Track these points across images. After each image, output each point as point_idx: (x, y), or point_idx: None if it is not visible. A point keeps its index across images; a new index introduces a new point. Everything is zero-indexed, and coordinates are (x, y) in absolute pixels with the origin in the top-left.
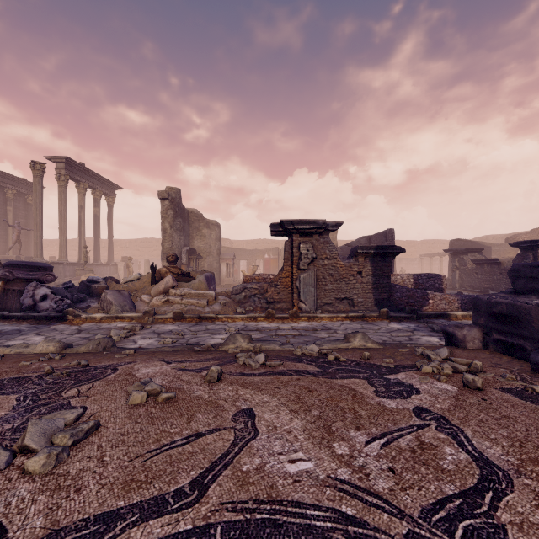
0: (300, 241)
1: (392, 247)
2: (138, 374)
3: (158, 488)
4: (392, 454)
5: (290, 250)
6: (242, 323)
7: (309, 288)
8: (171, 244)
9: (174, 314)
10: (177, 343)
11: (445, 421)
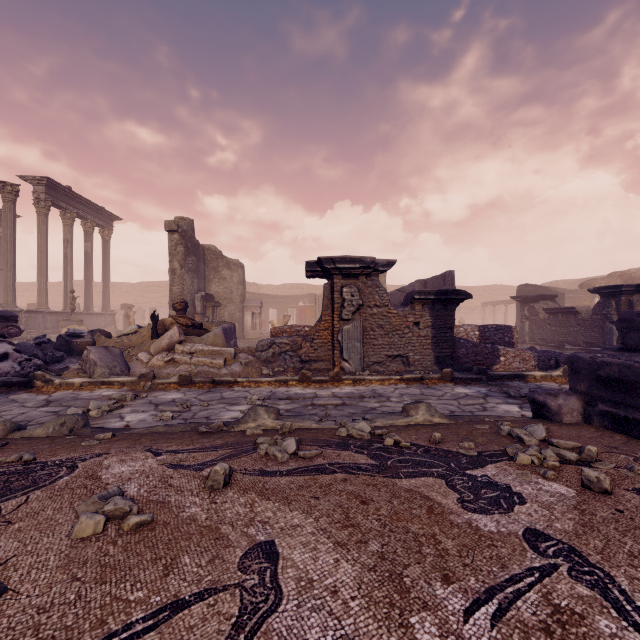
0: (342, 284)
1: (456, 292)
2: (105, 476)
3: None
4: (515, 639)
5: (331, 295)
6: (269, 389)
7: (354, 343)
8: (181, 288)
9: (180, 378)
10: (179, 418)
11: (579, 557)
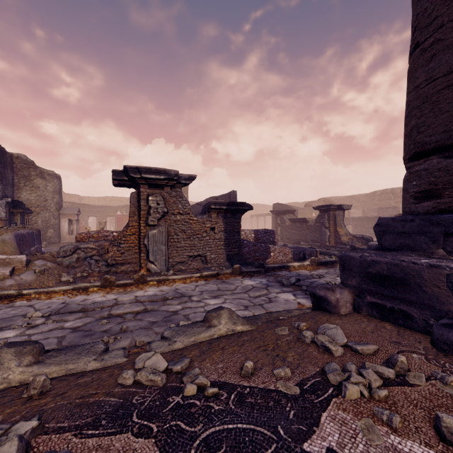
0: (149, 193)
1: (242, 204)
2: None
3: None
4: None
5: (138, 203)
6: (63, 300)
7: (159, 246)
8: None
9: None
10: None
11: None
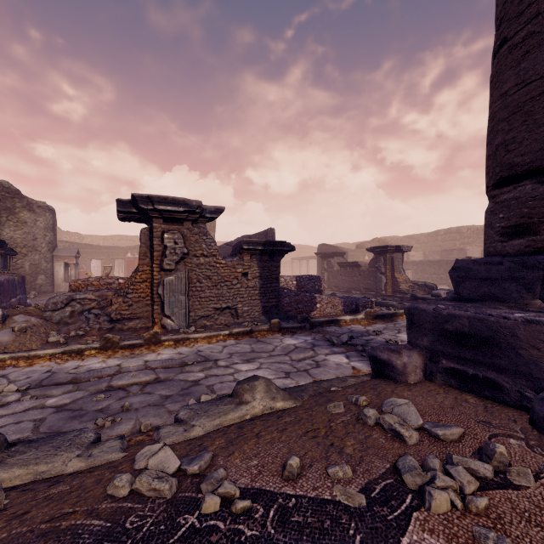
0: (164, 229)
1: (281, 243)
2: None
3: None
4: None
5: (150, 242)
6: (48, 367)
7: (178, 296)
8: None
9: None
10: None
11: None
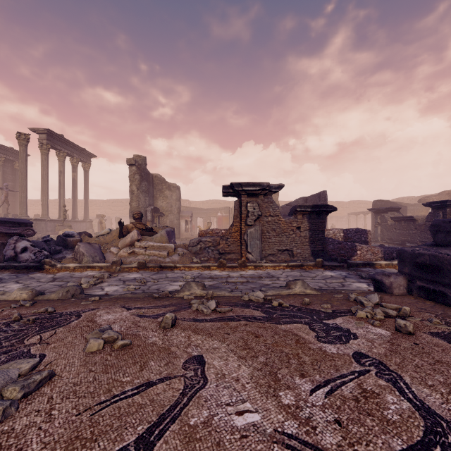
0: (247, 201)
1: (325, 206)
2: (99, 320)
3: (103, 446)
4: (337, 403)
5: (239, 208)
6: (198, 272)
7: (255, 241)
8: (137, 204)
9: (138, 264)
10: (139, 289)
11: (384, 367)
